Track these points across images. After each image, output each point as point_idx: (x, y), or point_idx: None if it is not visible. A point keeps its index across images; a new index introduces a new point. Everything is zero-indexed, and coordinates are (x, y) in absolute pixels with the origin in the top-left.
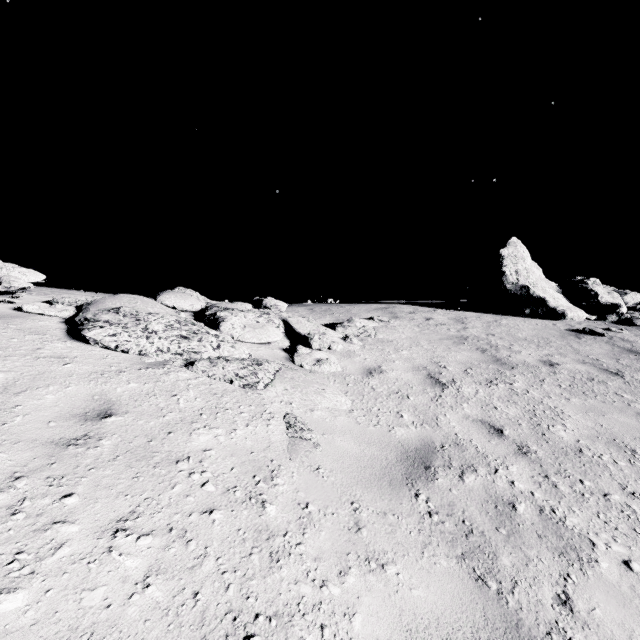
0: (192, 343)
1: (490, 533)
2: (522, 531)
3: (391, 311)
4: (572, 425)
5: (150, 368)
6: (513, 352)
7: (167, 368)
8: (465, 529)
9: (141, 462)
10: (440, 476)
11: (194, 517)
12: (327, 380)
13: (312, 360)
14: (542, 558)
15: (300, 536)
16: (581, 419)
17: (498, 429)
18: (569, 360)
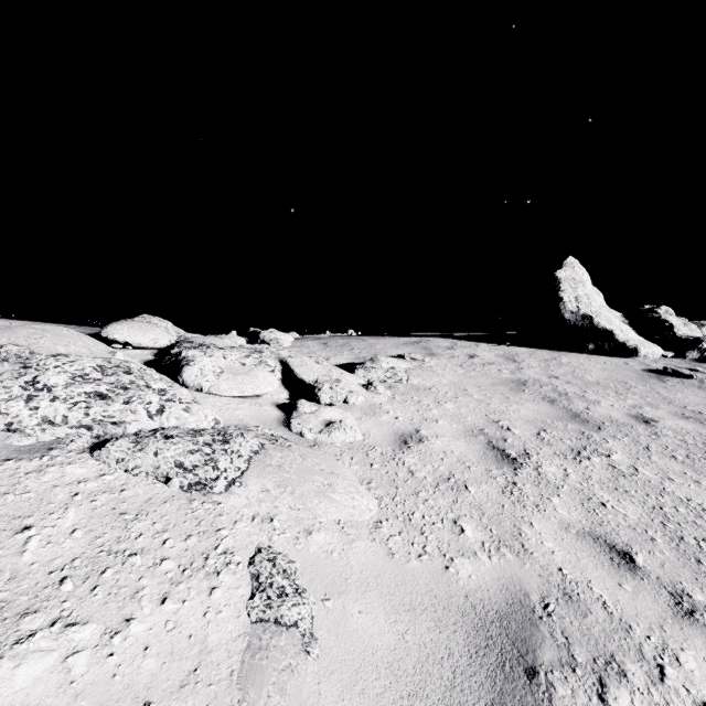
0: (111, 407)
1: None
2: None
3: (425, 346)
4: None
5: (12, 460)
6: (590, 403)
7: (50, 457)
8: None
9: None
10: (562, 700)
11: None
12: (340, 458)
13: (318, 424)
14: None
15: None
16: None
17: (624, 553)
18: (665, 414)
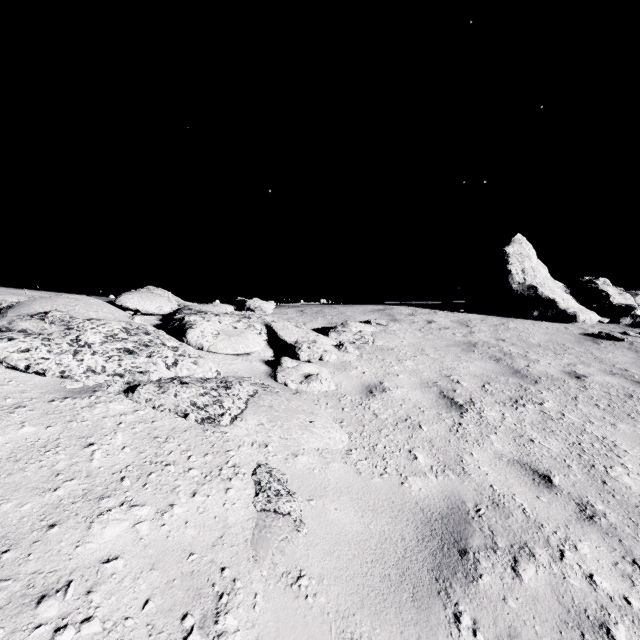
0: (138, 360)
1: None
2: None
3: (389, 313)
4: (634, 465)
5: (69, 398)
6: (531, 361)
7: (96, 397)
8: None
9: None
10: (484, 569)
11: None
12: (317, 403)
13: (299, 376)
14: None
15: None
16: None
17: (544, 475)
18: (595, 371)
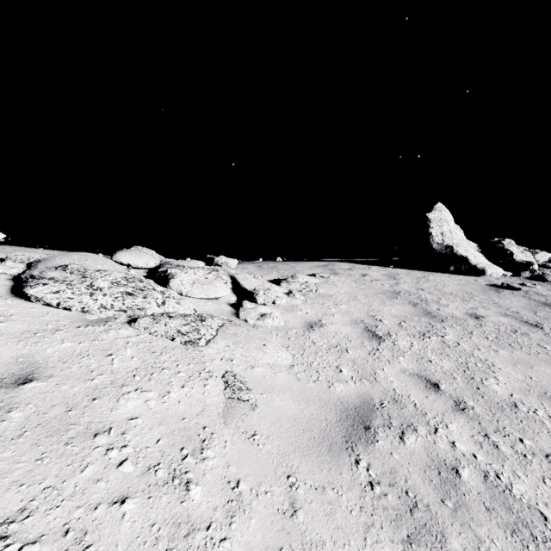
0: (136, 300)
1: (436, 506)
2: (469, 503)
3: (331, 268)
4: (504, 378)
5: (90, 325)
6: (441, 305)
7: (108, 325)
8: (409, 502)
9: (52, 438)
10: (380, 437)
11: (100, 510)
12: (270, 334)
13: (256, 315)
14: (494, 538)
15: (226, 528)
16: (511, 372)
17: (434, 383)
18: (492, 313)
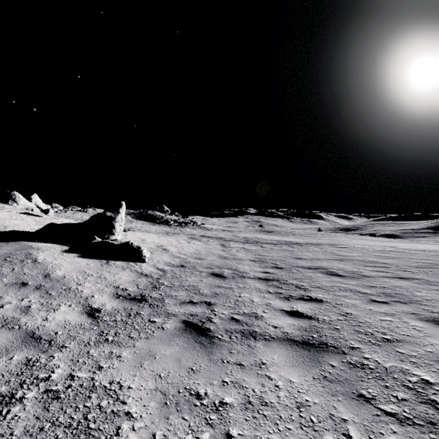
0: None
1: None
2: None
3: None
4: None
5: None
6: None
7: None
8: None
9: None
10: None
11: None
12: None
13: None
14: None
15: None
16: None
17: None
18: None
